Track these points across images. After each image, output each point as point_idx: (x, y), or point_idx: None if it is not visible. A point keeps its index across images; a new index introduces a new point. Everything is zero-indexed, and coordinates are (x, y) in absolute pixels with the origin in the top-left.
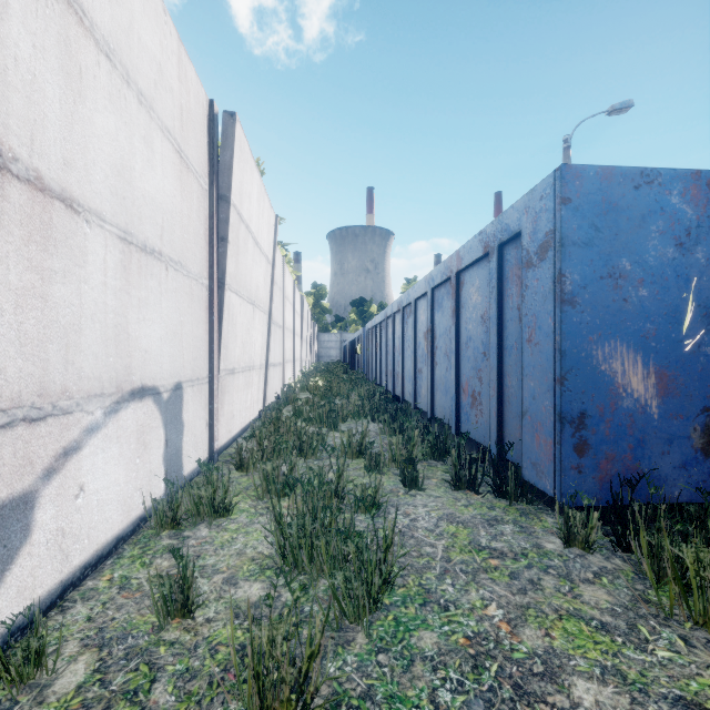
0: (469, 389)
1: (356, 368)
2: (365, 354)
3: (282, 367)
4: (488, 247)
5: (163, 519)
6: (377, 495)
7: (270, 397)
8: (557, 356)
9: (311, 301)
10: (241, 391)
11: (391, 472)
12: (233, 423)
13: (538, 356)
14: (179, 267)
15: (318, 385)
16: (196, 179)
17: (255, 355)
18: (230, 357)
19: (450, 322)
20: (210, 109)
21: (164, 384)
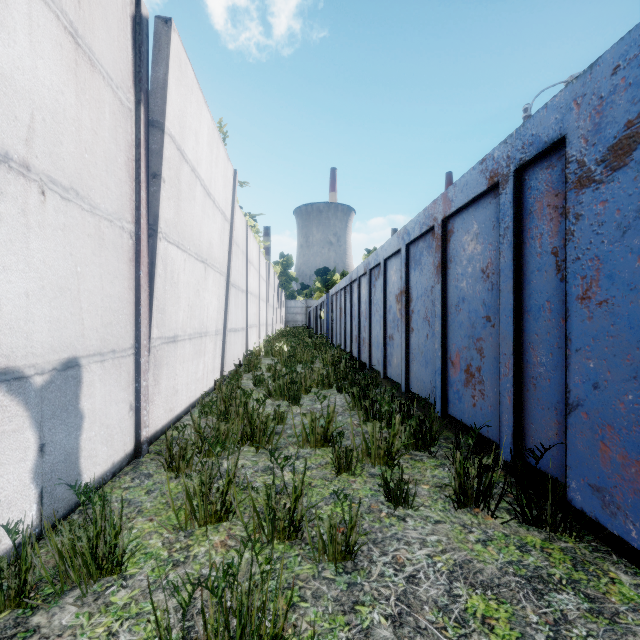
0: (462, 363)
1: (320, 333)
2: (329, 319)
3: (245, 332)
4: (497, 176)
5: (0, 593)
6: (353, 532)
7: (230, 364)
8: None
9: (278, 269)
10: (188, 361)
11: (365, 470)
12: (176, 399)
13: (607, 321)
14: (72, 197)
15: (283, 350)
16: (110, 88)
17: (209, 320)
18: (169, 323)
19: (433, 280)
20: (136, 9)
21: (36, 363)
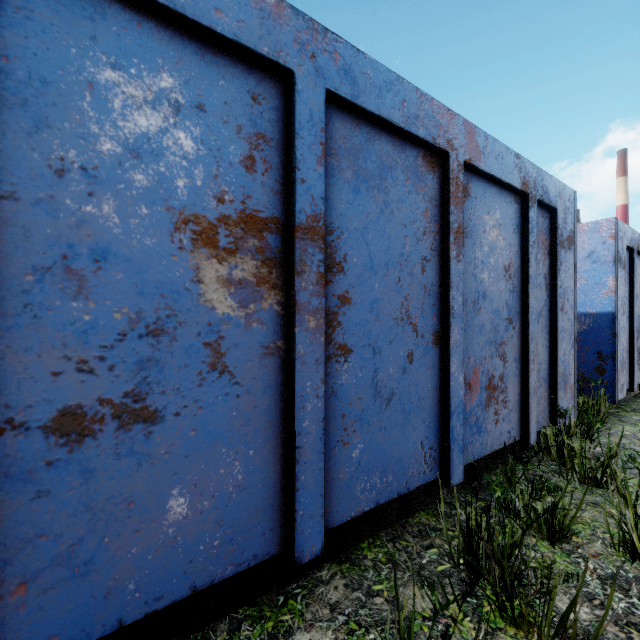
0: (484, 378)
1: None
2: None
3: None
4: (529, 189)
5: None
6: None
7: None
8: (575, 322)
9: None
10: None
11: None
12: None
13: (567, 322)
14: None
15: None
16: None
17: None
18: None
19: (428, 247)
20: None
21: None
